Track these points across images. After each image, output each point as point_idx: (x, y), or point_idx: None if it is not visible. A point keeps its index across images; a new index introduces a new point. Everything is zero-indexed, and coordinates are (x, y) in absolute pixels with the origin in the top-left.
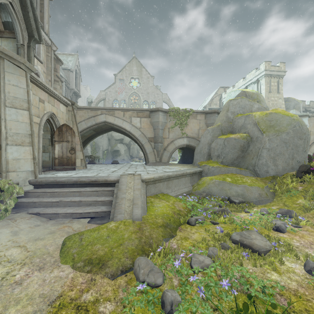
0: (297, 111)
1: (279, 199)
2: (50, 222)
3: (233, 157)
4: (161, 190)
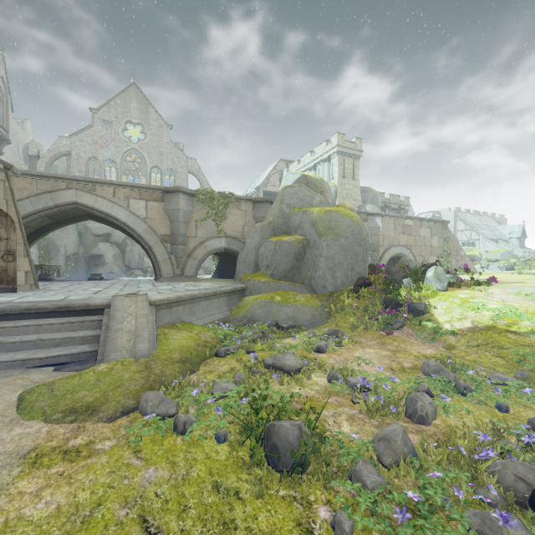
0: (375, 206)
1: (333, 320)
2: None
3: (286, 268)
4: (180, 317)
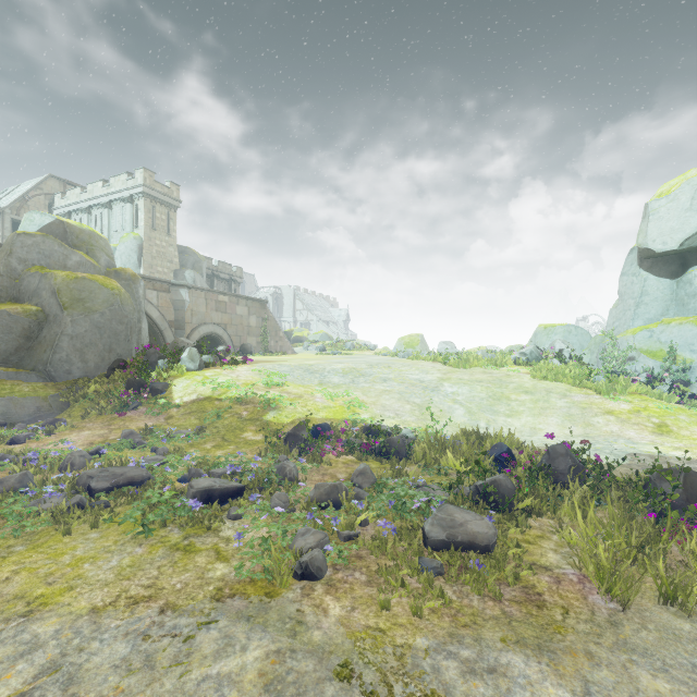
0: (197, 274)
1: (69, 410)
2: None
3: (8, 349)
4: None
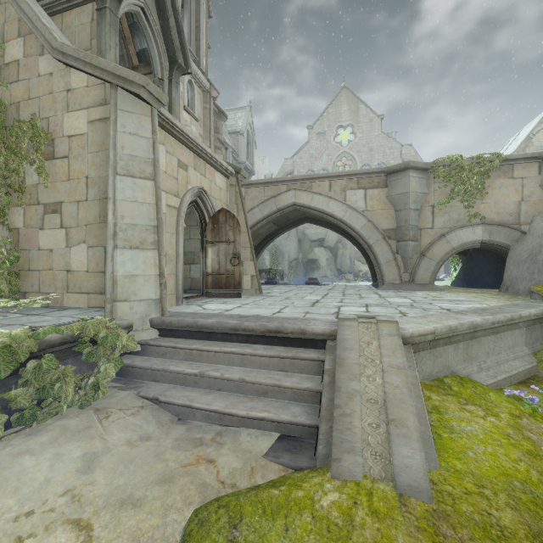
0: None
1: None
2: (174, 430)
3: None
4: (449, 364)
